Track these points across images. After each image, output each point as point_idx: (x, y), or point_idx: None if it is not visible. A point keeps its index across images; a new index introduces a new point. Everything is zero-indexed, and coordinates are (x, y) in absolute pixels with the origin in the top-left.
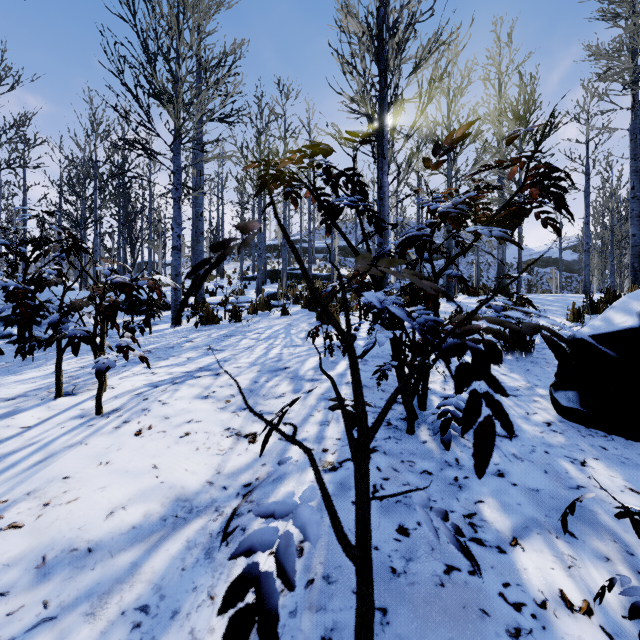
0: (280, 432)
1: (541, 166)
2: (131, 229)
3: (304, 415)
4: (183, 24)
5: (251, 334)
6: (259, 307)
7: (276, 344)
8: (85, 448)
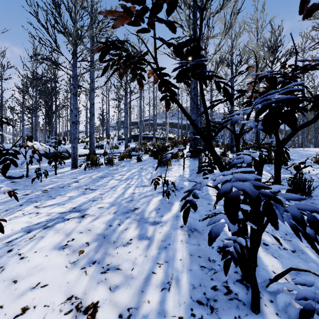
0: None
1: None
2: (49, 111)
3: (146, 272)
4: None
5: (117, 175)
6: (125, 156)
7: (131, 184)
8: None
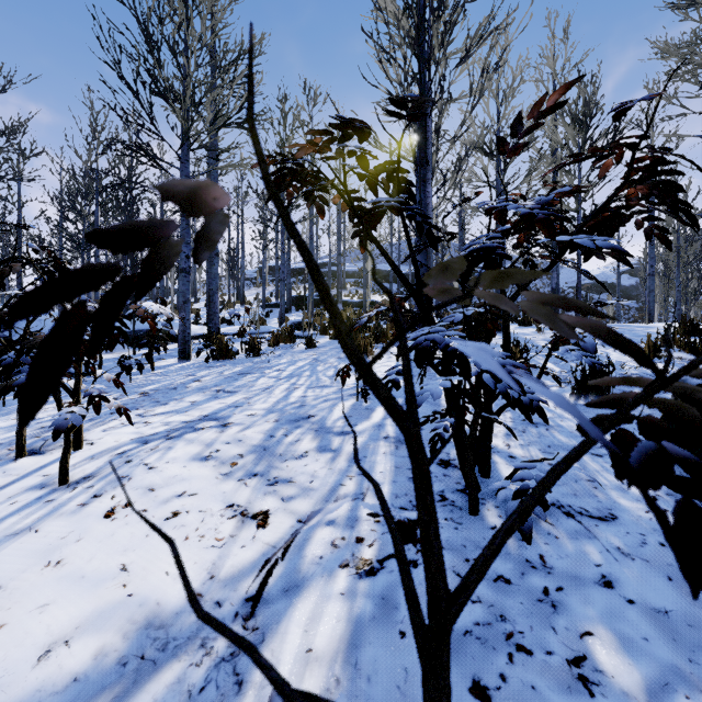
0: (266, 674)
1: (646, 157)
2: None
3: (332, 484)
4: (192, 10)
5: (270, 371)
6: (281, 338)
7: (299, 384)
8: (33, 538)
